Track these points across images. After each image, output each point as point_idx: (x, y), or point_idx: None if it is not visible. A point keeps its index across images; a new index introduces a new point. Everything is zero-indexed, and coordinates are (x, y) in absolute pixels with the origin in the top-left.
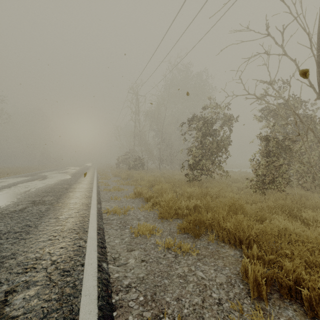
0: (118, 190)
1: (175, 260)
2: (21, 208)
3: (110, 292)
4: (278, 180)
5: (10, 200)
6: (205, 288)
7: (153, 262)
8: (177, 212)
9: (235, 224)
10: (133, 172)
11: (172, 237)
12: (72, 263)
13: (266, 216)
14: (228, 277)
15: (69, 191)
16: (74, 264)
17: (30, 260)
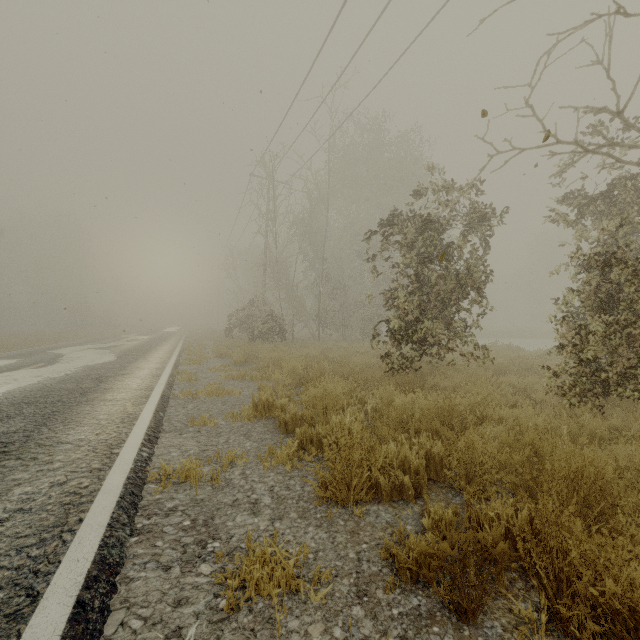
0: (216, 393)
1: None
2: None
3: None
4: None
5: None
6: None
7: None
8: (376, 481)
9: None
10: (260, 346)
11: (370, 615)
12: None
13: None
14: None
15: (86, 399)
16: None
17: None
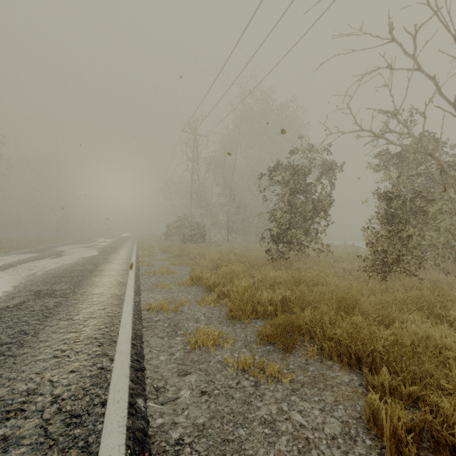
0: (166, 273)
1: (255, 392)
2: (17, 303)
3: (148, 455)
4: (407, 259)
5: (2, 290)
6: (307, 445)
7: (219, 396)
8: (256, 309)
9: (350, 331)
10: (189, 246)
11: (249, 351)
12: (87, 400)
13: (393, 316)
14: (345, 424)
15: (93, 275)
16: (89, 403)
17: (17, 395)
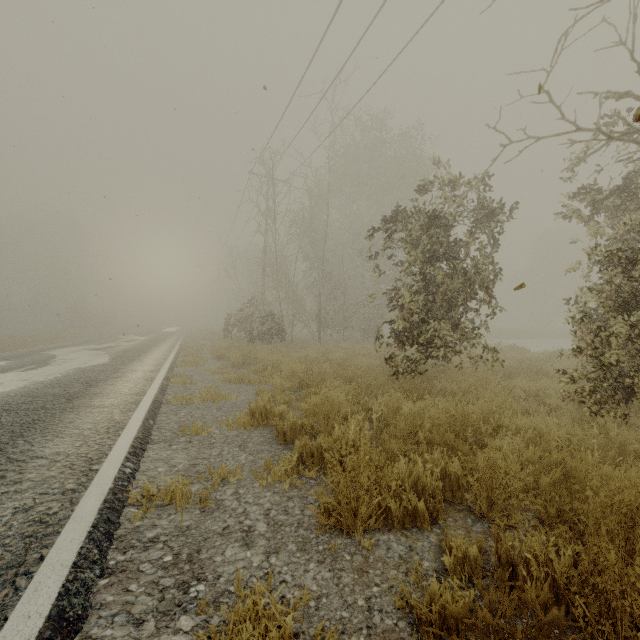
0: (212, 398)
1: None
2: None
3: None
4: None
5: None
6: None
7: None
8: (386, 506)
9: None
10: (259, 347)
11: None
12: None
13: None
14: None
15: (71, 405)
16: None
17: None
